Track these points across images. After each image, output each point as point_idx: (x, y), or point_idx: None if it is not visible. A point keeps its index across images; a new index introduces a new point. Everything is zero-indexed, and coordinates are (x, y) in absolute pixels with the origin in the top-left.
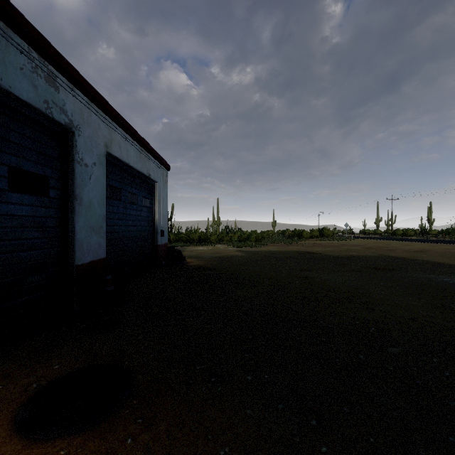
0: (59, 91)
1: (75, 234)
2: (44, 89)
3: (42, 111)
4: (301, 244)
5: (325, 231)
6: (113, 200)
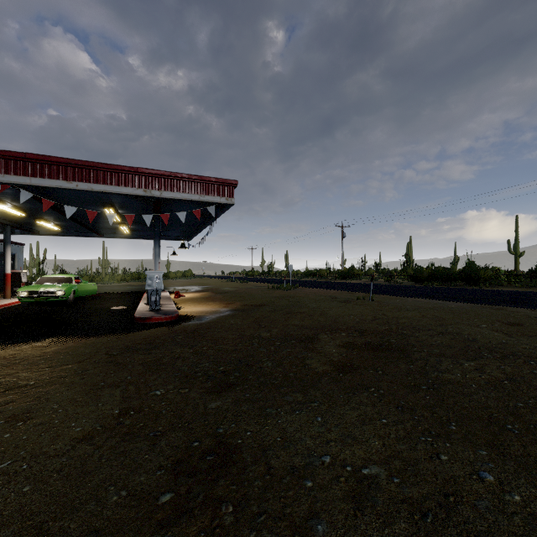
0: None
1: None
2: None
3: None
4: None
5: (186, 273)
6: None
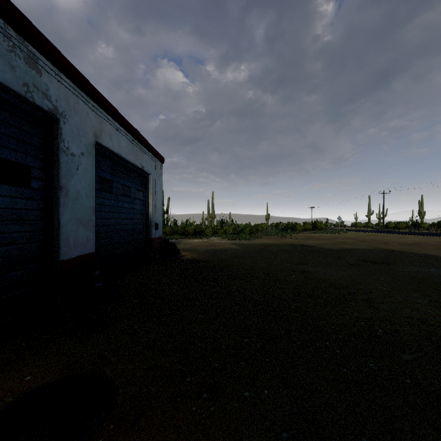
0: (41, 74)
1: (60, 227)
2: (23, 71)
3: (21, 95)
4: (295, 236)
5: (318, 224)
6: (104, 192)
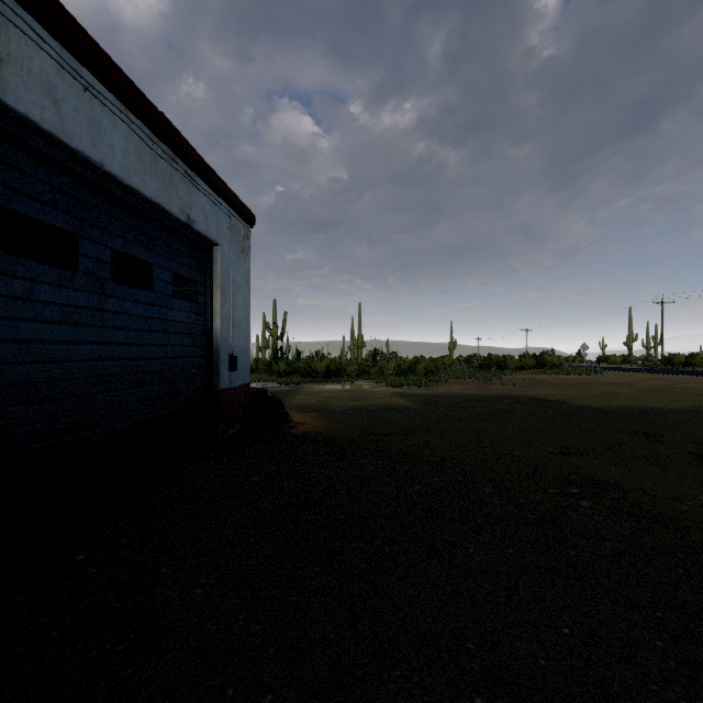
0: None
1: None
2: None
3: None
4: (508, 380)
5: (547, 357)
6: (34, 261)
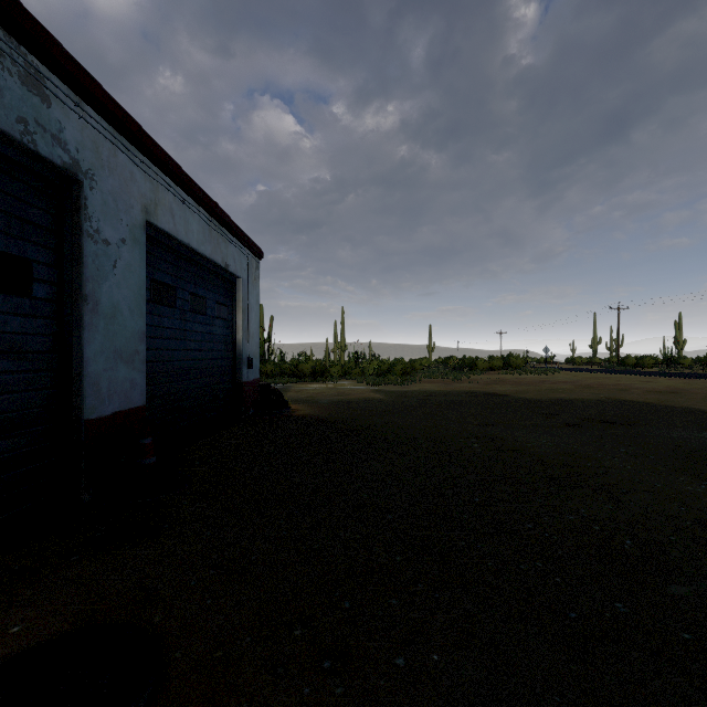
0: (50, 104)
1: (84, 364)
2: (18, 98)
3: (13, 138)
4: (475, 379)
5: (513, 359)
6: (161, 305)
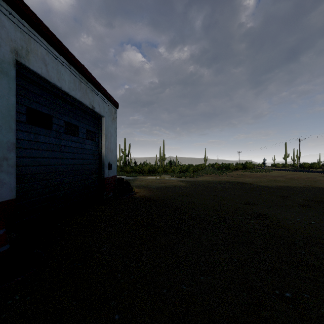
0: None
1: None
2: None
3: None
4: (230, 174)
5: (248, 164)
6: (37, 127)
